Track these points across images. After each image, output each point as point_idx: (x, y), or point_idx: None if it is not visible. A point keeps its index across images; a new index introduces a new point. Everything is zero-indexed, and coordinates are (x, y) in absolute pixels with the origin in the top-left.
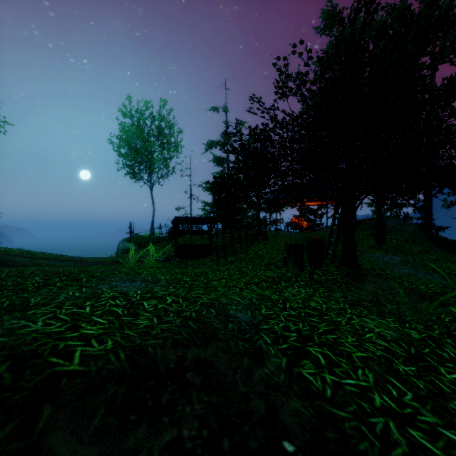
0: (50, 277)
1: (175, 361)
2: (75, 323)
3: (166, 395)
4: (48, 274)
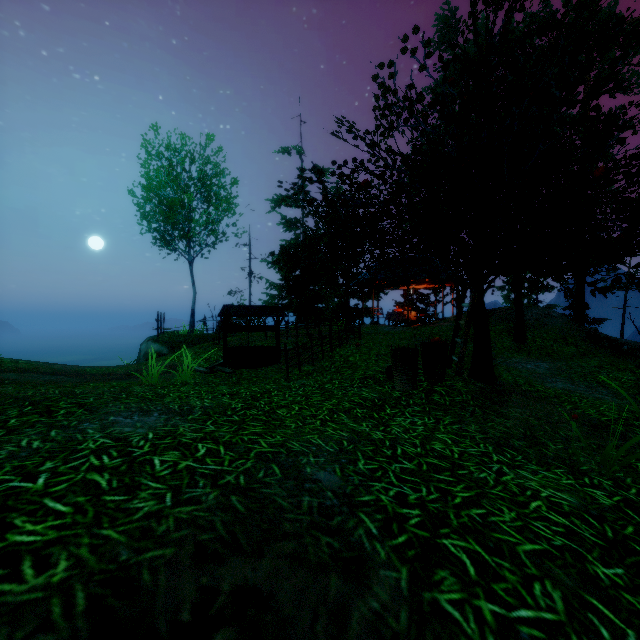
0: (5, 407)
1: (194, 603)
2: (3, 519)
3: None
4: (5, 401)
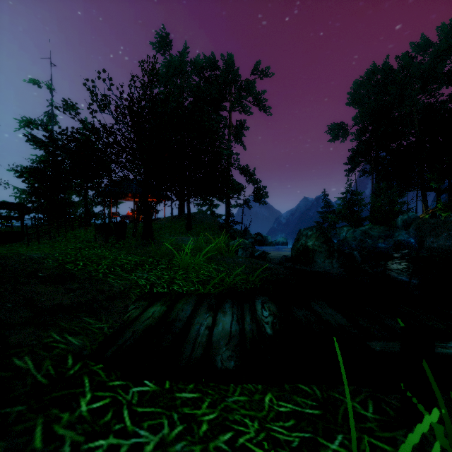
0: None
1: None
2: None
3: None
4: None
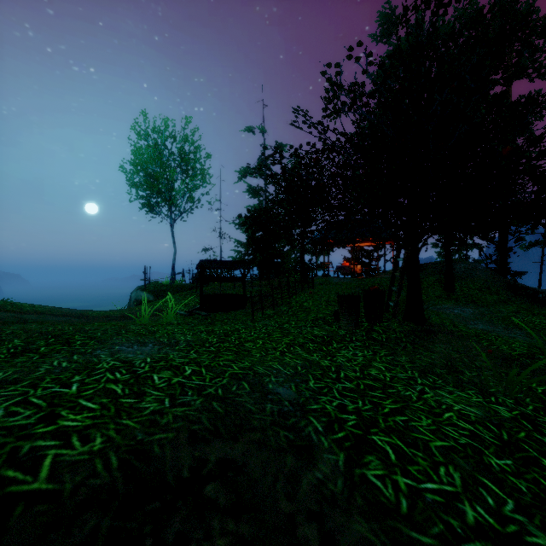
0: (34, 339)
1: (191, 466)
2: (53, 411)
3: (174, 525)
4: (33, 335)
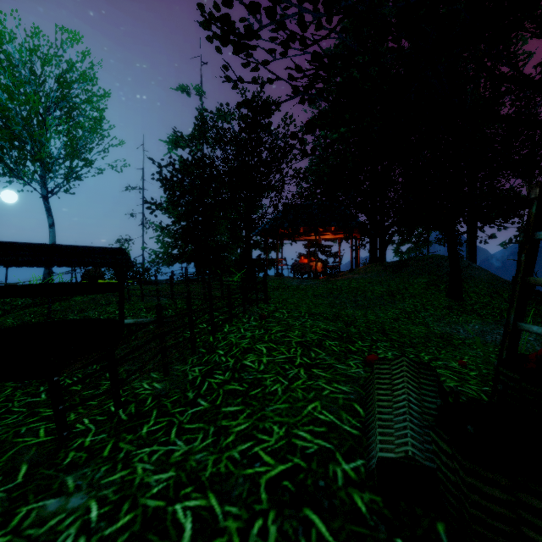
0: None
1: None
2: None
3: None
4: None
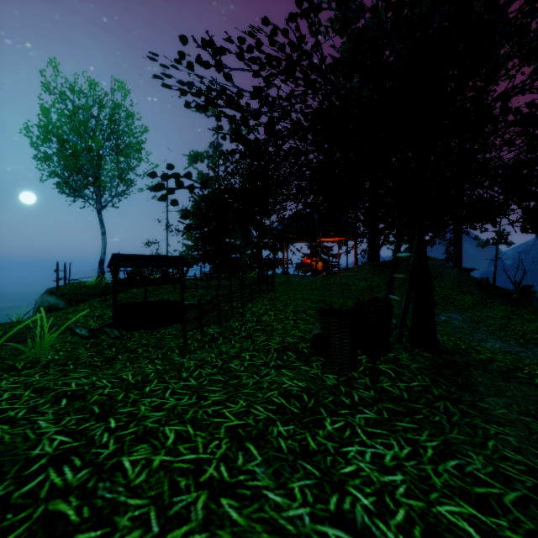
0: None
1: None
2: None
3: None
4: None
